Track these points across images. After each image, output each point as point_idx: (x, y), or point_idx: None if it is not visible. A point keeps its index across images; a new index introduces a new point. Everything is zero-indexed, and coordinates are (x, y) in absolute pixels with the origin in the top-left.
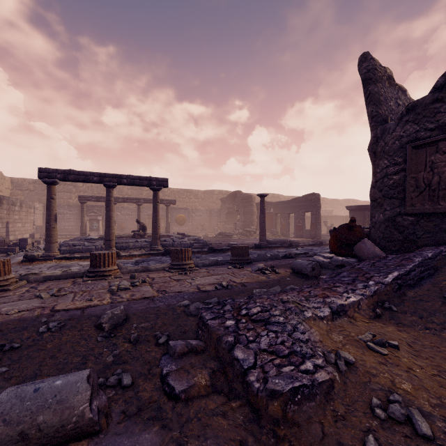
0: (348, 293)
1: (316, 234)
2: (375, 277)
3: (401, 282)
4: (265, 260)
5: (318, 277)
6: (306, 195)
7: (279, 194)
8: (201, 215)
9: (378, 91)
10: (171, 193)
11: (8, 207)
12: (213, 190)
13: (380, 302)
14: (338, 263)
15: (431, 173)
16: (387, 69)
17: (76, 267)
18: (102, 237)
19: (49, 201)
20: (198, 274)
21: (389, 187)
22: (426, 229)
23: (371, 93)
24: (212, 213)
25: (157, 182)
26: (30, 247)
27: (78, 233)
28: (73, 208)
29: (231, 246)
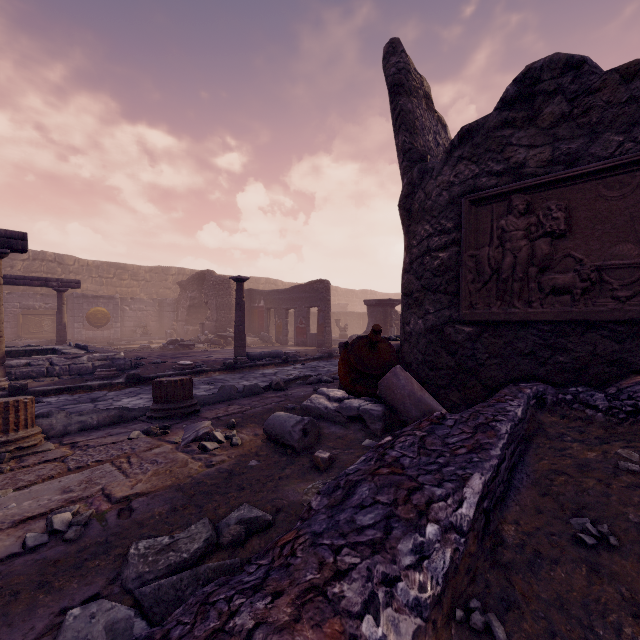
0: (375, 608)
1: (324, 340)
2: (437, 502)
3: (488, 503)
4: (233, 399)
5: (312, 455)
6: (312, 282)
7: (276, 280)
8: (143, 309)
9: (412, 110)
10: (83, 268)
11: None
12: (168, 267)
13: (457, 599)
14: (352, 412)
15: (501, 249)
16: (424, 80)
17: None
18: None
19: None
20: (22, 476)
21: (434, 273)
22: (493, 350)
23: (402, 111)
24: (164, 306)
25: None
26: None
27: None
28: None
29: (179, 368)
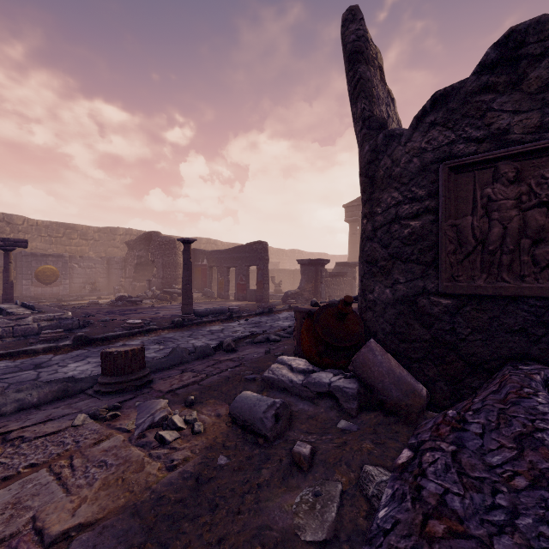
0: None
1: (263, 296)
2: None
3: None
4: (185, 362)
5: (292, 452)
6: (251, 243)
7: (216, 240)
8: (92, 267)
9: (370, 78)
10: (32, 227)
11: None
12: (116, 228)
13: None
14: (322, 388)
15: (487, 219)
16: (378, 51)
17: None
18: None
19: None
20: None
21: (404, 241)
22: (476, 325)
23: (362, 78)
24: (113, 264)
25: None
26: None
27: None
28: None
29: (128, 327)
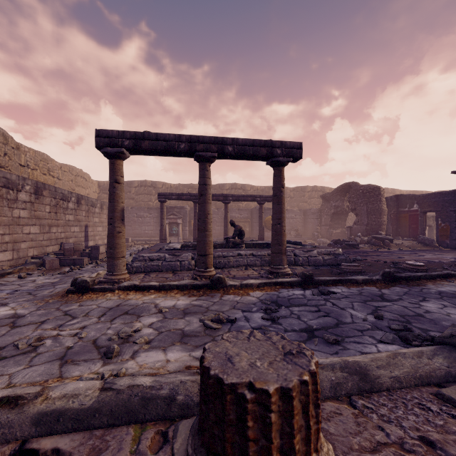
0: None
1: None
2: None
3: None
4: None
5: None
6: None
7: (393, 189)
8: (293, 217)
9: None
10: (254, 192)
11: (87, 208)
12: (305, 186)
13: None
14: None
15: None
16: None
17: (150, 320)
18: (185, 245)
19: (113, 186)
20: None
21: None
22: None
23: None
24: (308, 214)
25: (283, 149)
26: (103, 257)
27: (157, 239)
28: (153, 210)
29: (412, 269)
